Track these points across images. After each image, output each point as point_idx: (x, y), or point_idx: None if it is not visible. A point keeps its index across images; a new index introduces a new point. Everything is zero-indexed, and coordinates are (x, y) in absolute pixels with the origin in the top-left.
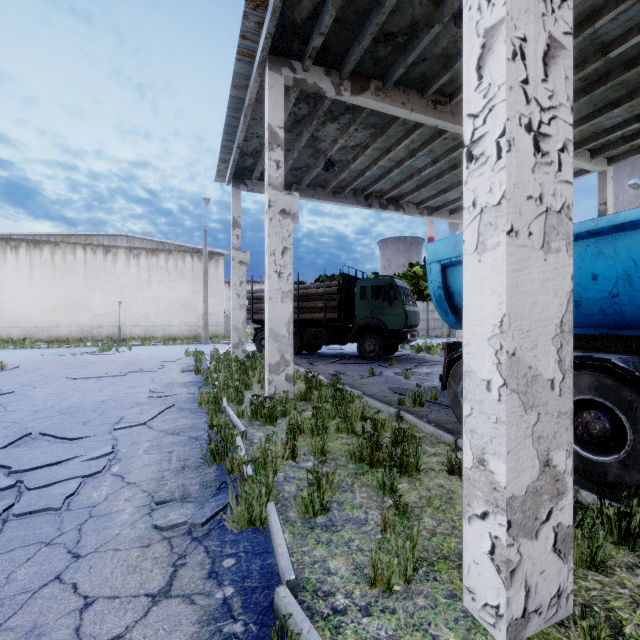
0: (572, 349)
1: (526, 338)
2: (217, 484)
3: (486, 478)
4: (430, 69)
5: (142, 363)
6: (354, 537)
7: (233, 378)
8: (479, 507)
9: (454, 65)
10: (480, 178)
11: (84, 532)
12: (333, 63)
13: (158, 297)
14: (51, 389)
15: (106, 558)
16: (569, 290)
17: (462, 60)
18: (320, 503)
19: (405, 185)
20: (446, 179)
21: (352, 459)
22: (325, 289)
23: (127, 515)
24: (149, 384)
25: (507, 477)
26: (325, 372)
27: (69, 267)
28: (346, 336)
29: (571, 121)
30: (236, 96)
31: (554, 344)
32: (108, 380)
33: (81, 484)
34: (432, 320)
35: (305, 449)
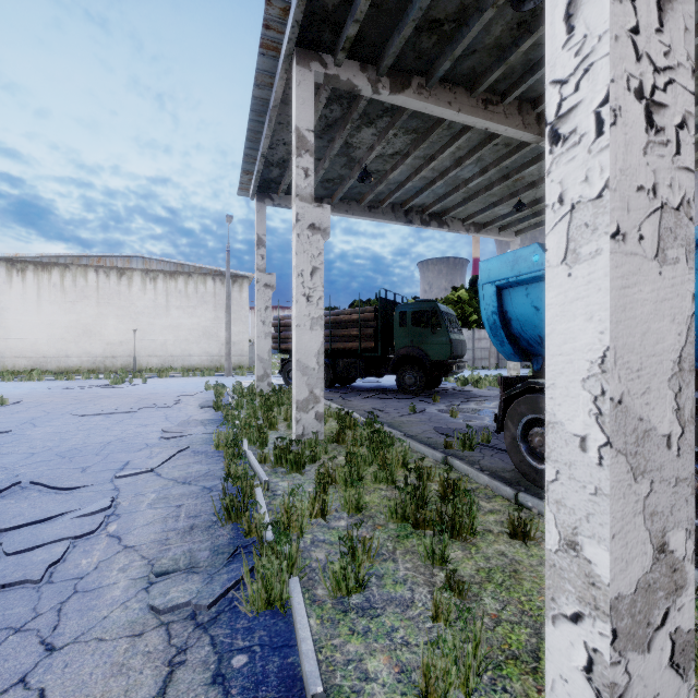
0: (693, 393)
1: (636, 379)
2: (231, 549)
3: (579, 568)
4: (480, 63)
5: (157, 397)
6: (398, 625)
7: (256, 415)
8: (569, 605)
9: (509, 57)
10: (570, 164)
11: (64, 614)
12: (369, 57)
13: (177, 324)
14: (52, 428)
15: (86, 652)
16: (689, 314)
17: (518, 51)
18: (355, 578)
19: (450, 198)
20: (496, 191)
21: (393, 517)
22: (360, 315)
23: (119, 590)
24: (162, 422)
25: (612, 570)
26: (360, 408)
27: (80, 291)
28: (383, 368)
29: (692, 88)
30: (259, 97)
31: (671, 387)
32: (117, 417)
33: (69, 548)
34: (478, 349)
35: (337, 503)
